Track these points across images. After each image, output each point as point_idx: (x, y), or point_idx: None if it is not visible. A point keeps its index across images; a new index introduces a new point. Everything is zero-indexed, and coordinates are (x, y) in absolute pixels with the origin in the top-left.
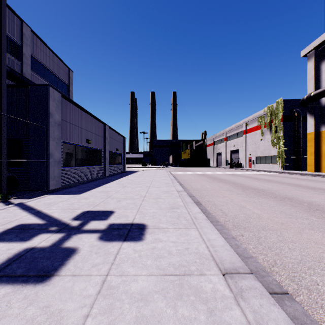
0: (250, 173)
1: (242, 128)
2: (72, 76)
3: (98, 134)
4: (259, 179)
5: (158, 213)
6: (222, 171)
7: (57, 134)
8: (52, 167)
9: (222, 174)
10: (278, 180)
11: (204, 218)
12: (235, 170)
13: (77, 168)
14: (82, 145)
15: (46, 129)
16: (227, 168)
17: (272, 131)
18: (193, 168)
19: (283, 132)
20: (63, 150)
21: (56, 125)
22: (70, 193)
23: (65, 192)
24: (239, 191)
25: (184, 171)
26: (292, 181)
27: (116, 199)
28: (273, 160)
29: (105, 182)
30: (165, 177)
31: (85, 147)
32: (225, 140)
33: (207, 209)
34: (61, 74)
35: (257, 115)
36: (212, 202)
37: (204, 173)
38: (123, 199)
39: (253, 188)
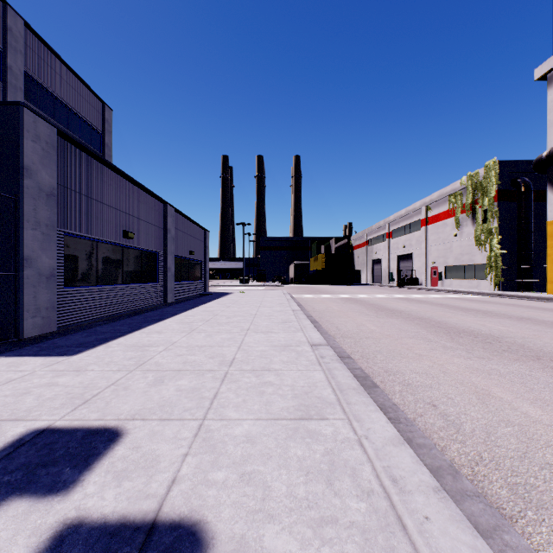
0: (440, 297)
1: (420, 215)
2: (111, 118)
3: (150, 221)
4: (466, 310)
5: (262, 441)
6: (386, 293)
7: (44, 215)
8: (30, 287)
9: (389, 299)
10: (503, 311)
11: (428, 480)
12: (409, 291)
13: (101, 288)
14: (112, 243)
15: (16, 203)
16: (392, 287)
17: (477, 220)
18: (332, 287)
19: (498, 221)
20: (66, 251)
21: (42, 196)
22: (53, 352)
23: (44, 348)
24: (443, 339)
25: (316, 293)
26: (534, 313)
27: (154, 373)
28: (479, 272)
29: (156, 318)
30: (281, 307)
31: (121, 246)
32: (388, 238)
33: (396, 402)
34: (88, 112)
35: (447, 191)
36: (398, 375)
37: (355, 297)
38: (174, 373)
39: (469, 331)
